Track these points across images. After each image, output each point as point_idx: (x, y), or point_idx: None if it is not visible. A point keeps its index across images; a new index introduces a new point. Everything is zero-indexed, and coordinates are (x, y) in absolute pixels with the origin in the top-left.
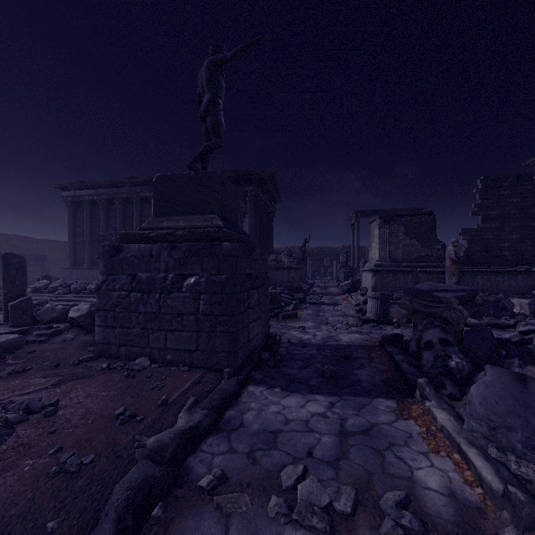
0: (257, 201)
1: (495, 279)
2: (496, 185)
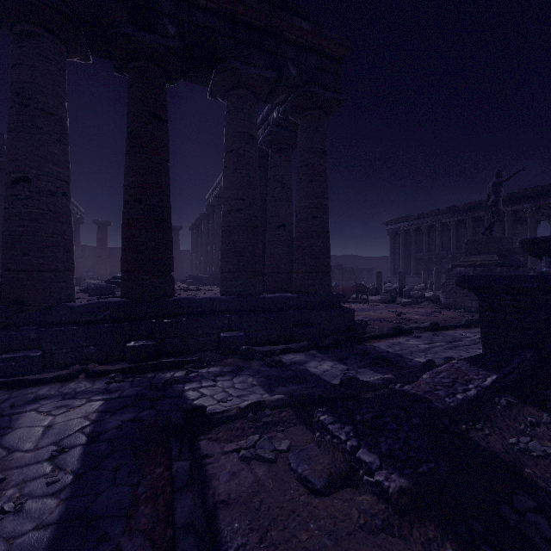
0: None
1: None
2: None
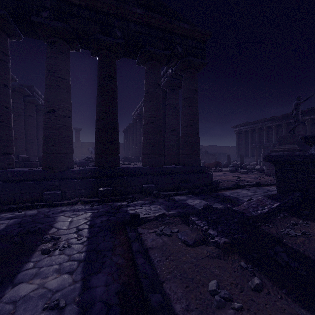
0: None
1: None
2: None
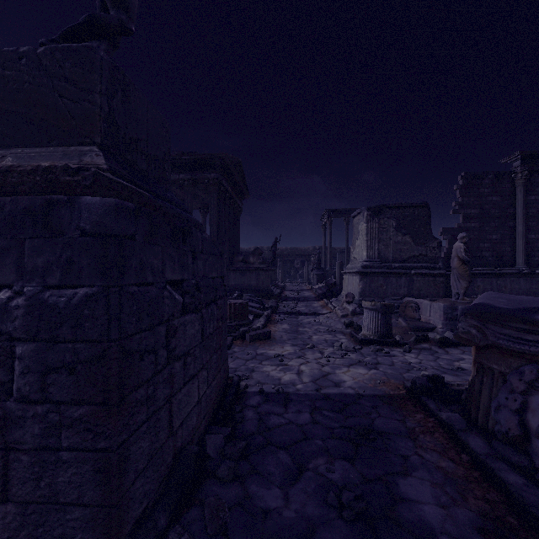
0: (220, 192)
1: (496, 283)
2: (477, 183)
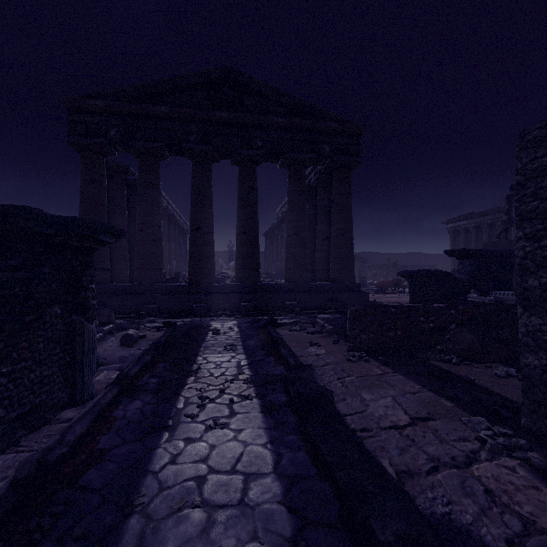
0: None
1: None
2: None
